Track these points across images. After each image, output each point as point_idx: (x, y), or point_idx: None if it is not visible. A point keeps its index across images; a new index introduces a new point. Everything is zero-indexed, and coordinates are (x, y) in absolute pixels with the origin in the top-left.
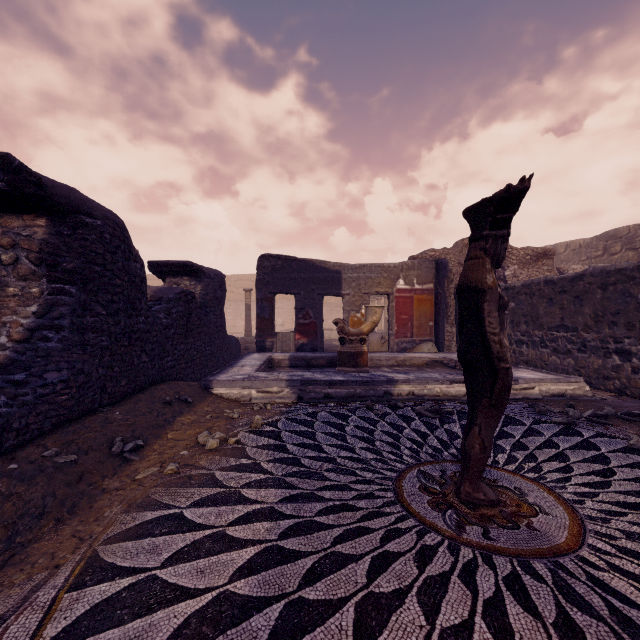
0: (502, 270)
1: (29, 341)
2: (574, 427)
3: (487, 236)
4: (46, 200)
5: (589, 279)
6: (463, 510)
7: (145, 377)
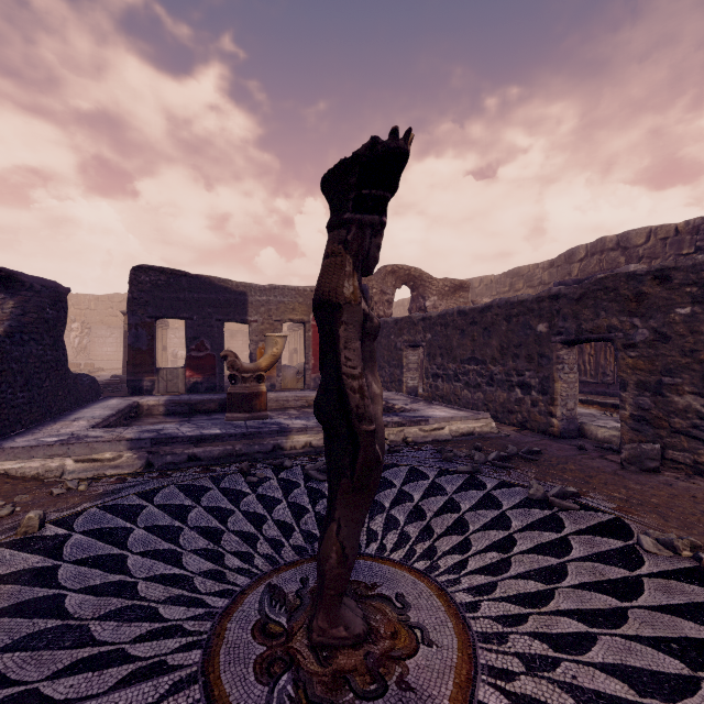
0: (423, 300)
1: None
2: (478, 476)
3: (349, 221)
4: None
5: (496, 310)
6: (309, 668)
7: None
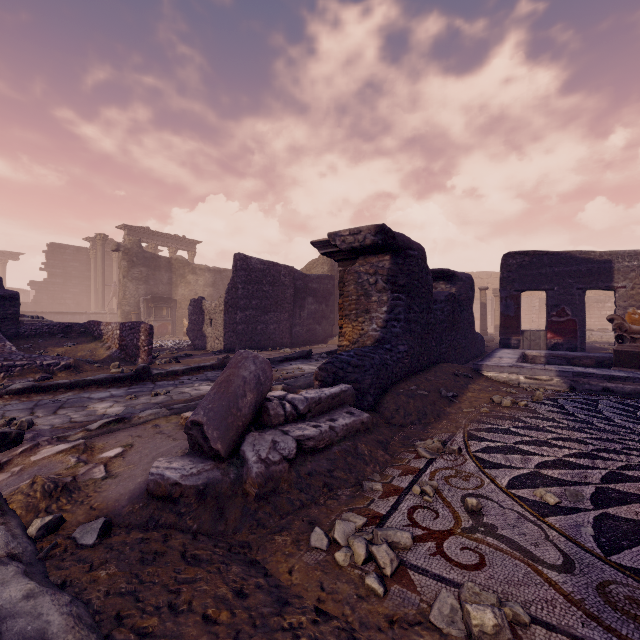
0: None
1: (386, 327)
2: None
3: None
4: (394, 245)
5: None
6: None
7: (433, 357)
